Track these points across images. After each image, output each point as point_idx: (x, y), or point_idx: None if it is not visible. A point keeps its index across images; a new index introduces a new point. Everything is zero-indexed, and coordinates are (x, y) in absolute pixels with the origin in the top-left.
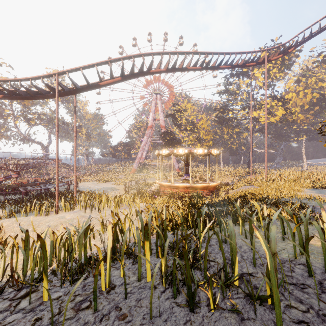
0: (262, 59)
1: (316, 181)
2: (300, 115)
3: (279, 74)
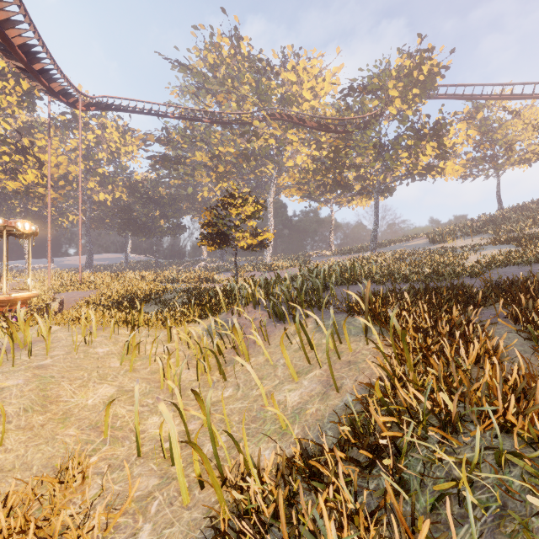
0: (72, 101)
1: (147, 277)
2: (51, 192)
3: (19, 110)
